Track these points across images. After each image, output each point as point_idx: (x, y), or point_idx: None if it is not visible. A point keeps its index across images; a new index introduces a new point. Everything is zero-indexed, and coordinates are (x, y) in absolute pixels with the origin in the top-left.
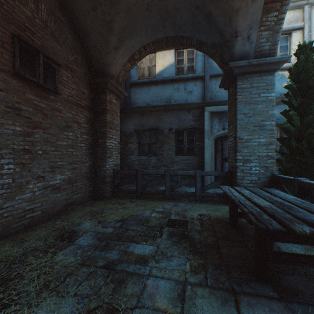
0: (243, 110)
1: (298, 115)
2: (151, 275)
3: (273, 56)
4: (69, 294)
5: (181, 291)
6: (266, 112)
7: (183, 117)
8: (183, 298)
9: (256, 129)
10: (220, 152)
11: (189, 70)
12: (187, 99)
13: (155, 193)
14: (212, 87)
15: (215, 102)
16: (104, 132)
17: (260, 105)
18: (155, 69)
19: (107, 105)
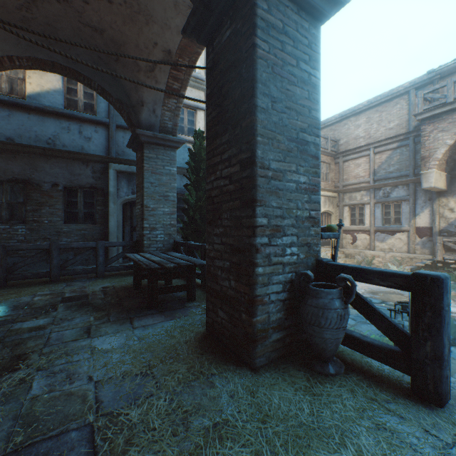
0: (150, 179)
1: (195, 190)
2: (54, 332)
3: (175, 135)
4: None
5: (87, 330)
6: (170, 184)
7: (77, 171)
8: (89, 332)
9: (162, 199)
10: (130, 220)
11: (87, 109)
12: (84, 147)
13: (33, 276)
14: (119, 140)
15: (124, 160)
16: None
17: (165, 176)
18: (24, 86)
19: None
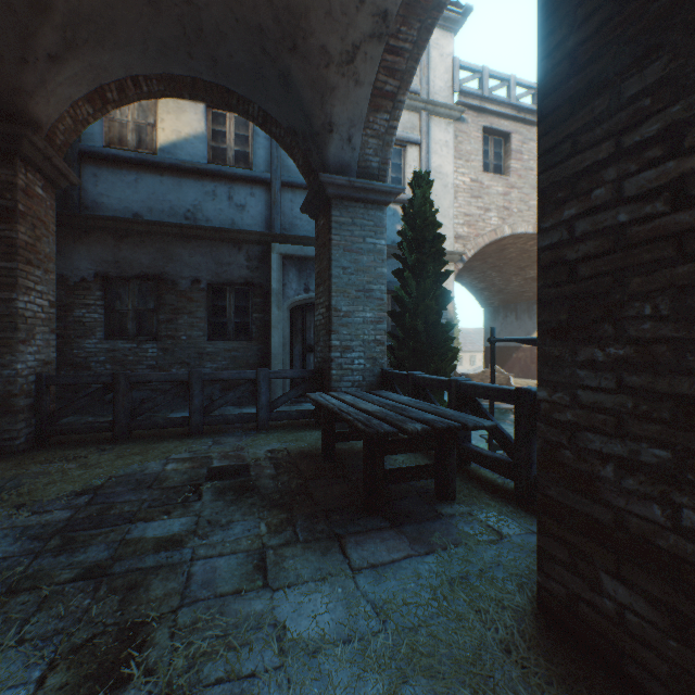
0: (342, 261)
1: (414, 279)
2: (198, 559)
3: (383, 180)
4: (4, 645)
5: (259, 560)
6: (374, 269)
7: (226, 259)
8: (264, 568)
9: (360, 296)
10: (301, 335)
11: (239, 160)
12: (234, 220)
13: (165, 425)
14: (285, 205)
15: (292, 237)
16: (7, 271)
17: (366, 256)
18: (156, 135)
19: (19, 199)
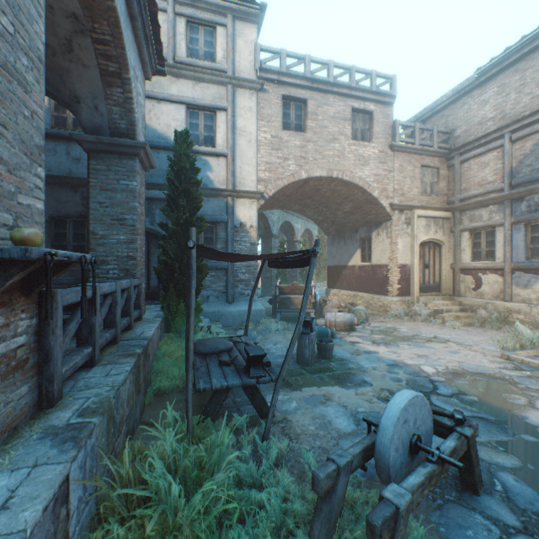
0: (99, 198)
1: (174, 211)
2: None
3: (133, 138)
4: None
5: None
6: (128, 203)
7: (65, 198)
8: None
9: (115, 223)
10: None
11: (77, 126)
12: (72, 170)
13: None
14: None
15: None
16: None
17: (120, 194)
18: None
19: None
